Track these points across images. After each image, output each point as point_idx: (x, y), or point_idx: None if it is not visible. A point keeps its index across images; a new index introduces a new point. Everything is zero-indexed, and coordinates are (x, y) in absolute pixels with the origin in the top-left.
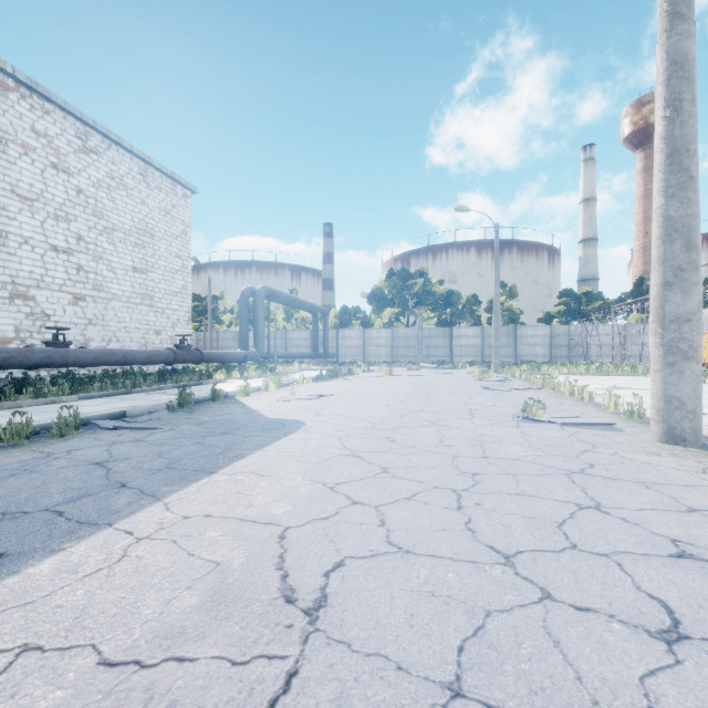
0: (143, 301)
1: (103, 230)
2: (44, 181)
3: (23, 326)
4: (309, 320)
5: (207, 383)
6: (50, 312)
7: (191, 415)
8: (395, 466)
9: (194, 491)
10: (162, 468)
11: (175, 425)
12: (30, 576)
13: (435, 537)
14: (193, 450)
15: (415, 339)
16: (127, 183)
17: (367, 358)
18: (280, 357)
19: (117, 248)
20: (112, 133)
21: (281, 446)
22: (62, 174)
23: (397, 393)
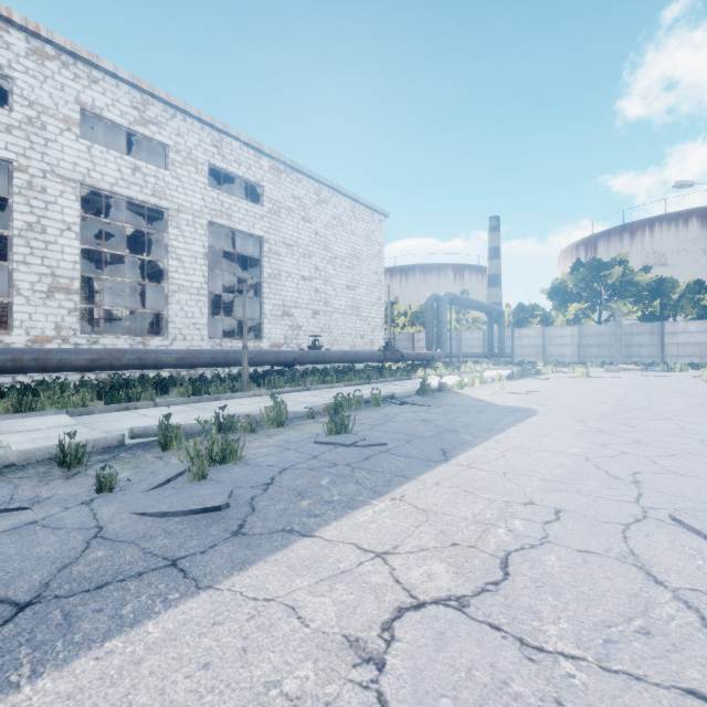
0: (352, 312)
1: (329, 260)
2: (298, 231)
3: (288, 335)
4: (480, 320)
5: (413, 378)
6: (301, 324)
7: (437, 400)
8: (645, 440)
9: (504, 437)
10: (466, 426)
11: (436, 405)
12: (469, 456)
13: (701, 472)
14: (472, 419)
15: (610, 336)
16: (343, 220)
17: (548, 359)
18: (453, 357)
19: (337, 272)
20: (334, 184)
21: (534, 422)
22: (307, 223)
23: (608, 393)
